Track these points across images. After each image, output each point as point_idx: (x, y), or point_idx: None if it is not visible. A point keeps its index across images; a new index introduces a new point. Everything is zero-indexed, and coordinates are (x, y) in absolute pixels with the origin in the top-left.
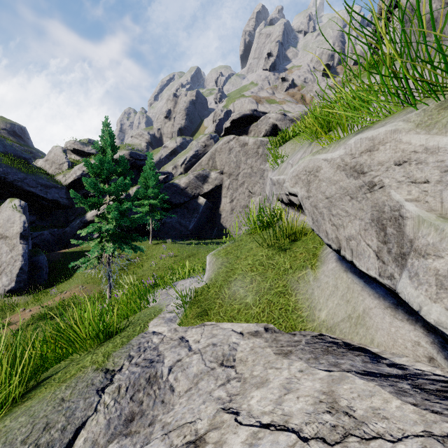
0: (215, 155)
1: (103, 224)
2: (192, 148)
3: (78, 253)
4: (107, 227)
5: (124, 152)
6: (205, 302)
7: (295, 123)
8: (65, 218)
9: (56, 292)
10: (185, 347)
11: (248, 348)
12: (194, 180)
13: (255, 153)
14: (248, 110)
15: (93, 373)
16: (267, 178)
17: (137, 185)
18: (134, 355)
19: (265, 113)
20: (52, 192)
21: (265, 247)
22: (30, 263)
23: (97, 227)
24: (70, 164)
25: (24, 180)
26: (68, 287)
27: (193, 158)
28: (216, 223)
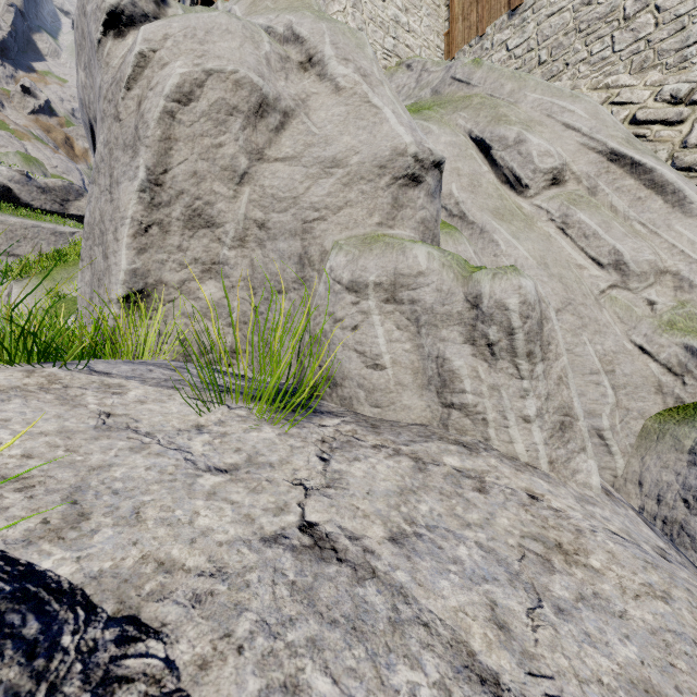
0: None
1: None
2: None
3: None
4: None
5: None
6: None
7: (51, 196)
8: None
9: None
10: None
11: None
12: None
13: None
14: None
15: None
16: None
17: None
18: None
19: None
20: None
21: None
22: None
23: None
24: None
25: None
26: None
27: None
28: None
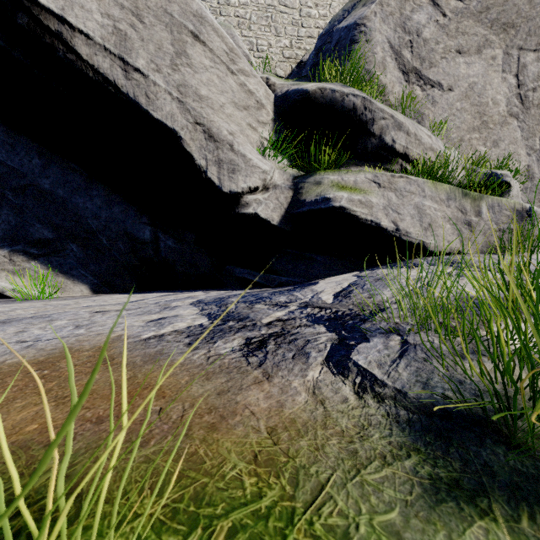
0: None
1: None
2: None
3: None
4: None
5: None
6: None
7: None
8: None
9: None
10: None
11: None
12: None
13: None
14: None
15: None
16: None
17: None
18: None
19: None
20: None
21: None
22: None
23: None
24: None
25: None
26: None
27: None
28: None
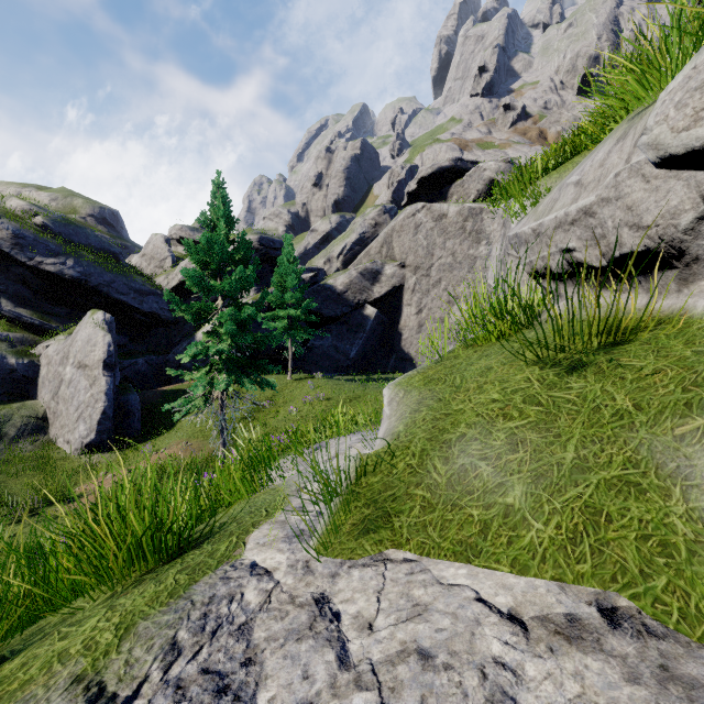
0: (391, 237)
1: (213, 343)
2: (354, 229)
3: (184, 392)
4: (217, 348)
5: (250, 238)
6: (385, 491)
7: None
8: (168, 339)
9: (150, 449)
10: (327, 643)
11: (567, 703)
12: (359, 278)
13: (459, 230)
14: (448, 159)
15: (63, 694)
16: (480, 270)
17: (270, 288)
18: (182, 646)
19: (477, 163)
20: (150, 301)
21: (529, 362)
22: (117, 405)
23: (203, 348)
24: (174, 260)
25: (112, 284)
26: (167, 442)
27: (356, 245)
28: (394, 348)
